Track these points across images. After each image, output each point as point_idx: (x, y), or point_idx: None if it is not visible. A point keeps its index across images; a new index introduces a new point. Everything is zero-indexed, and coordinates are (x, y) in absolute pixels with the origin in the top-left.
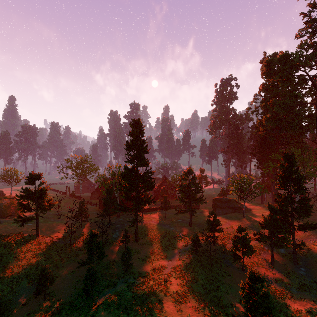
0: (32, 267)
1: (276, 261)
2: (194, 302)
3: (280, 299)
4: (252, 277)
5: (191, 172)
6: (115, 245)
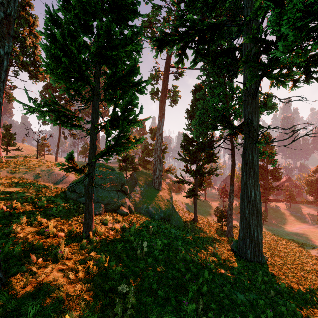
0: (213, 209)
1: None
2: (316, 241)
3: None
4: None
5: None
6: None
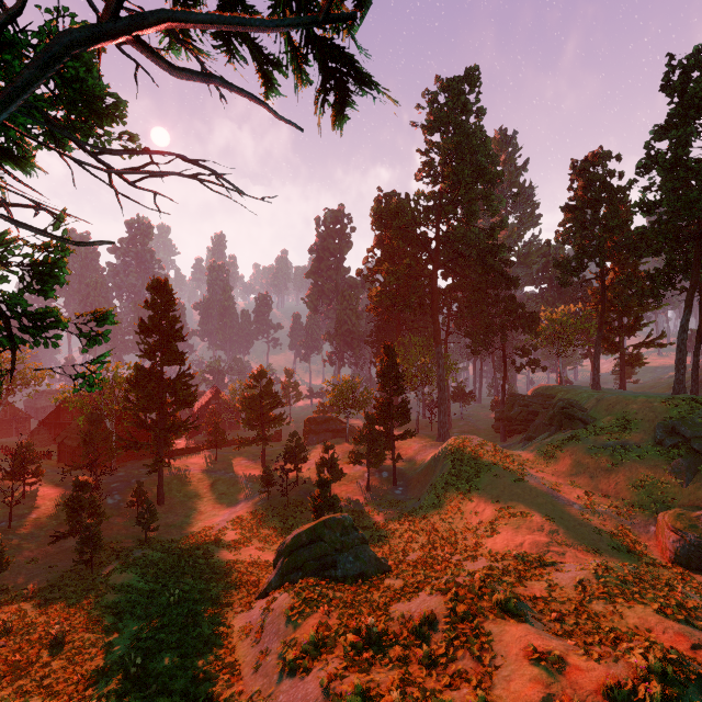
0: None
1: (374, 487)
2: (259, 544)
3: (364, 519)
4: (319, 480)
5: (265, 374)
6: (115, 515)
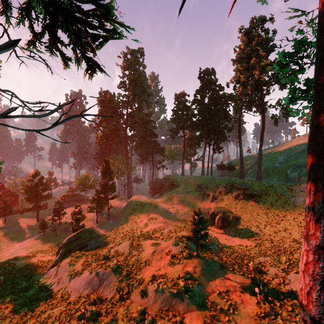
0: None
1: (99, 221)
2: (42, 254)
3: None
4: (76, 218)
5: (39, 174)
6: None
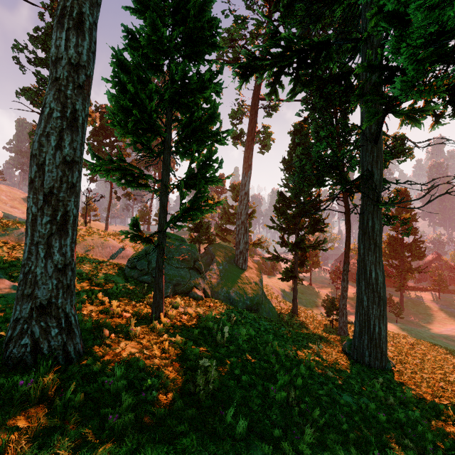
0: (321, 299)
1: None
2: None
3: None
4: None
5: None
6: None
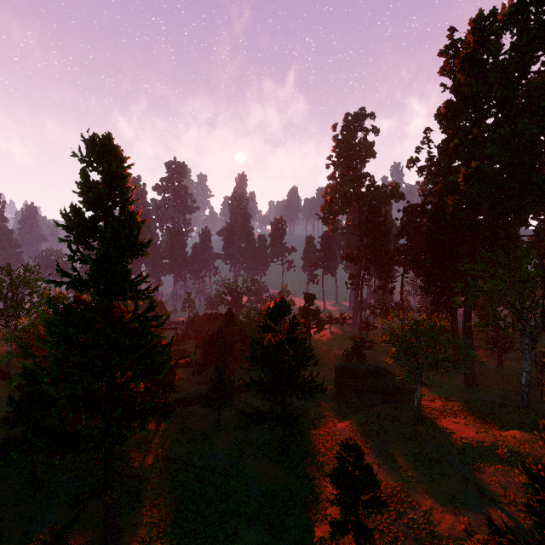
0: None
1: None
2: None
3: None
4: None
5: (287, 310)
6: None
